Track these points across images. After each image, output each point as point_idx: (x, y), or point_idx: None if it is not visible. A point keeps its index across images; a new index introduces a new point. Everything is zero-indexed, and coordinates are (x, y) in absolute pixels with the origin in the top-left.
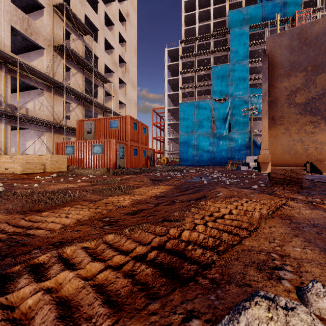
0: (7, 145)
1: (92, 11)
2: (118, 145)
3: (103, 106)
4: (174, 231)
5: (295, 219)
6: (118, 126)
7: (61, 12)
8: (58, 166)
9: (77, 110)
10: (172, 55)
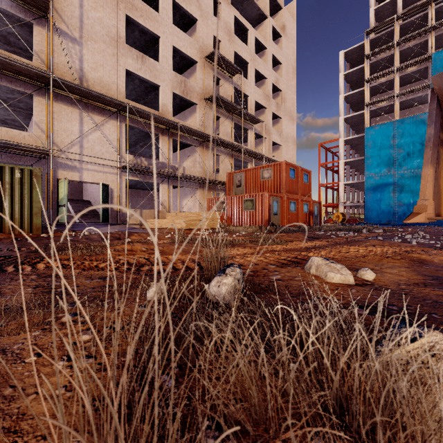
0: (170, 204)
1: (242, 44)
2: (271, 199)
3: (253, 153)
4: (305, 253)
5: (427, 262)
6: (272, 176)
7: (212, 61)
8: (212, 223)
9: (226, 161)
10: (353, 57)
